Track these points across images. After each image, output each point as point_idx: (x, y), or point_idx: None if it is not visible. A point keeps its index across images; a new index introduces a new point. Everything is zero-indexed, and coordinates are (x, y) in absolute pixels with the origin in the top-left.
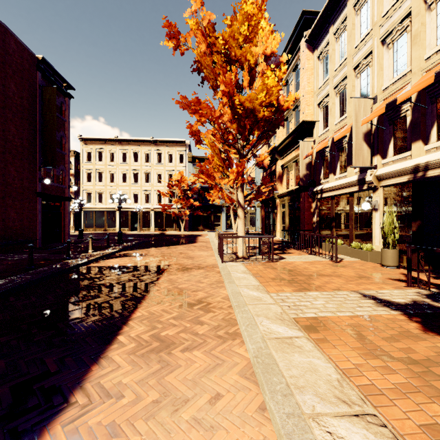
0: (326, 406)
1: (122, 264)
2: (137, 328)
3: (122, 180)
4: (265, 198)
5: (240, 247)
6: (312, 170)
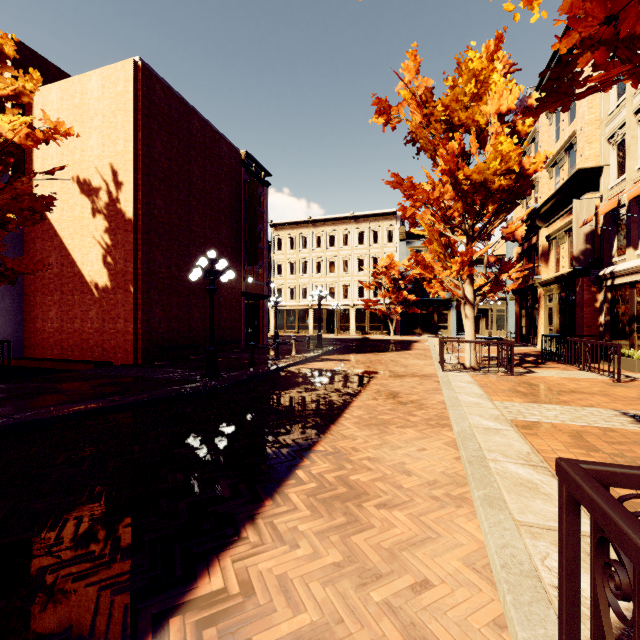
0: (507, 459)
1: (328, 367)
2: (357, 412)
3: (316, 270)
4: (518, 287)
5: (468, 355)
6: (597, 242)
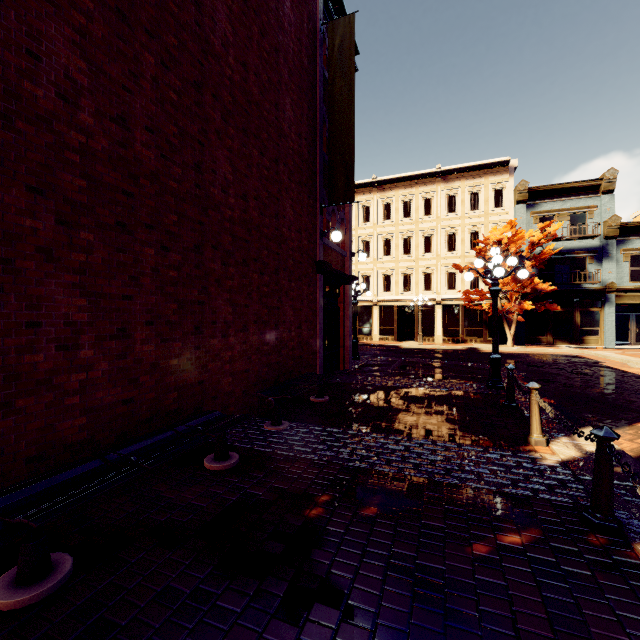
0: None
1: None
2: None
3: (383, 252)
4: None
5: None
6: None
